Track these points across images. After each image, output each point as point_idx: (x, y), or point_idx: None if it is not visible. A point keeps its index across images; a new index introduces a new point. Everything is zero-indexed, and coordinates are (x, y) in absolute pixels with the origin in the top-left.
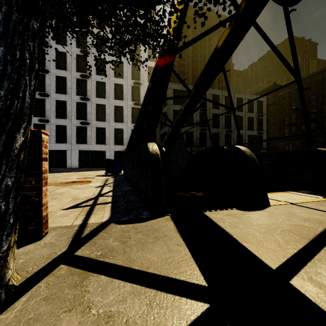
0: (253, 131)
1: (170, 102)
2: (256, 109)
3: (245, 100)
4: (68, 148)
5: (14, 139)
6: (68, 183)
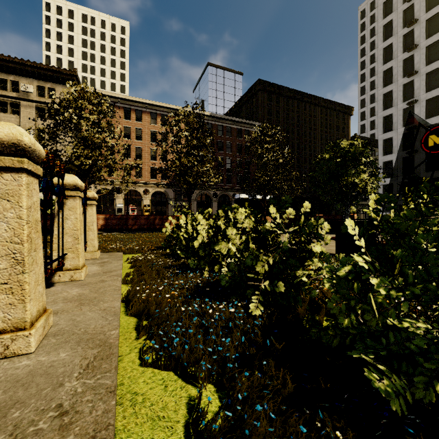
0: None
1: None
2: None
3: None
4: None
5: (347, 217)
6: None
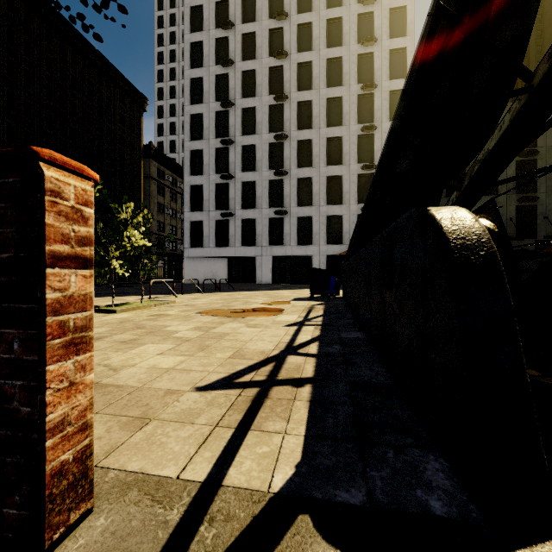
0: None
1: None
2: None
3: None
4: (257, 253)
5: None
6: (243, 312)
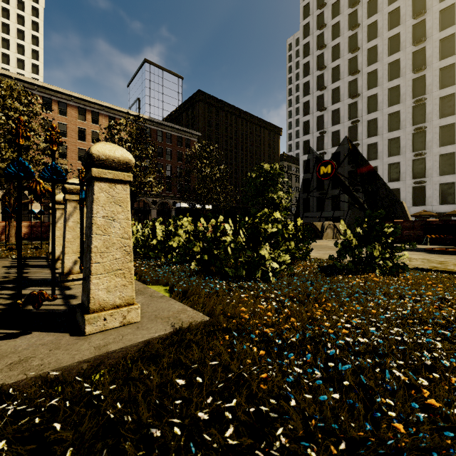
0: None
1: None
2: None
3: None
4: (340, 214)
5: None
6: None
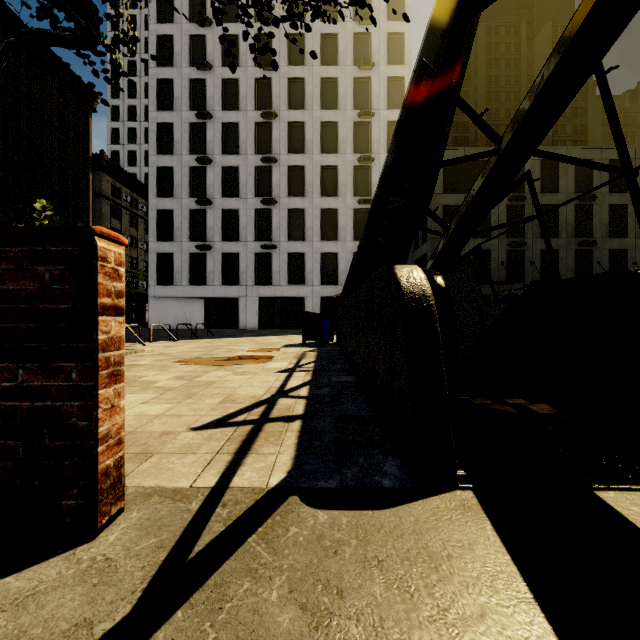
0: None
1: (435, 190)
2: None
3: (636, 163)
4: (241, 293)
5: None
6: (228, 360)
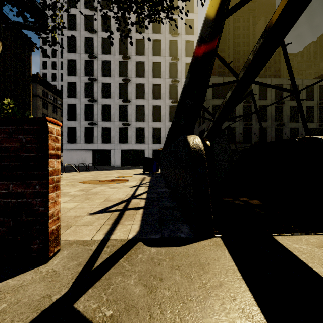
0: (314, 122)
1: (209, 97)
2: (318, 96)
3: (302, 87)
4: (111, 148)
5: None
6: (106, 181)
